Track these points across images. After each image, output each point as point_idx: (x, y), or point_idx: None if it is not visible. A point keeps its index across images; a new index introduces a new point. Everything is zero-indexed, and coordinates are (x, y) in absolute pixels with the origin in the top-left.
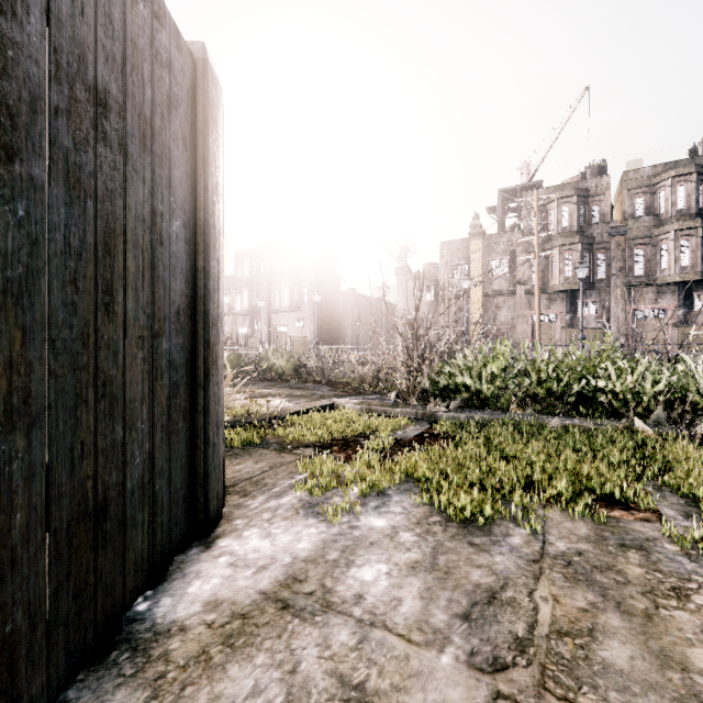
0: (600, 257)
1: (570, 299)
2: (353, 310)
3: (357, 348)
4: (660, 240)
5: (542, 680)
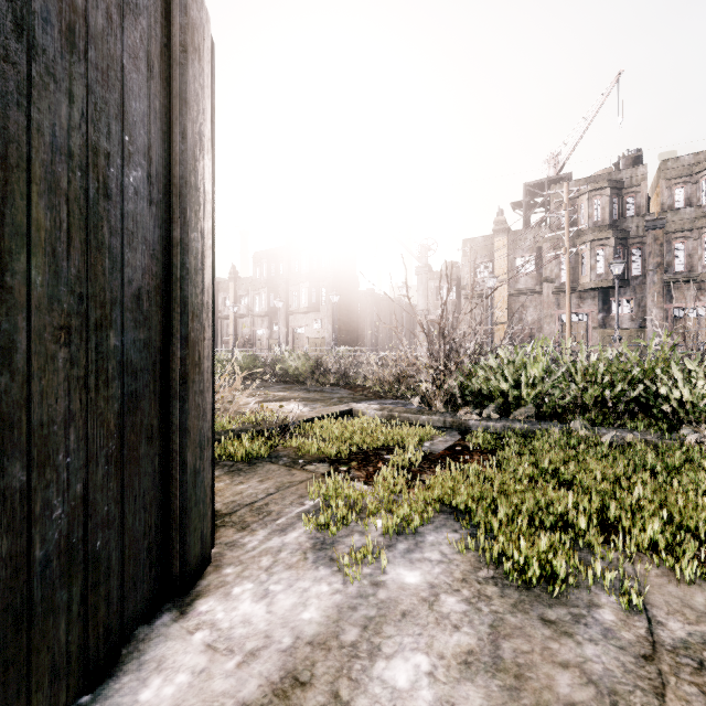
0: (635, 252)
1: (602, 297)
2: (372, 310)
3: (376, 350)
4: (703, 232)
5: None
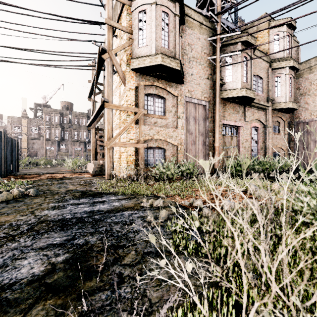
0: (66, 132)
1: (58, 143)
2: None
3: None
4: (80, 131)
5: (23, 170)
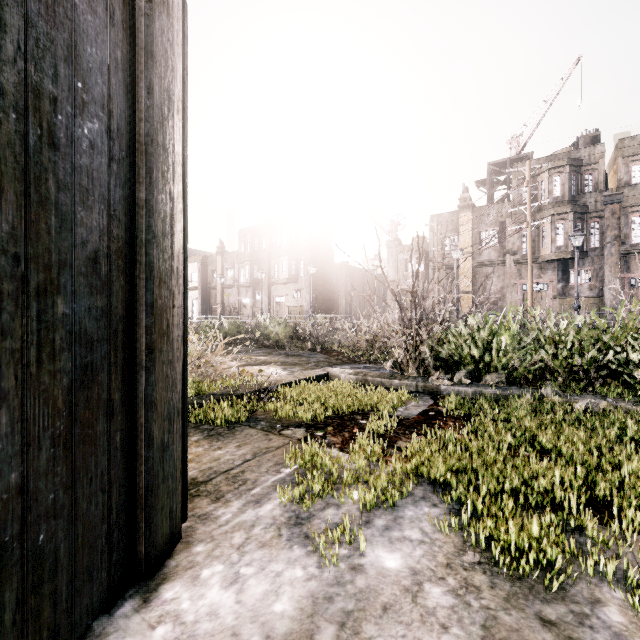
0: (593, 226)
1: (562, 268)
2: (346, 281)
3: (350, 317)
4: None
5: None
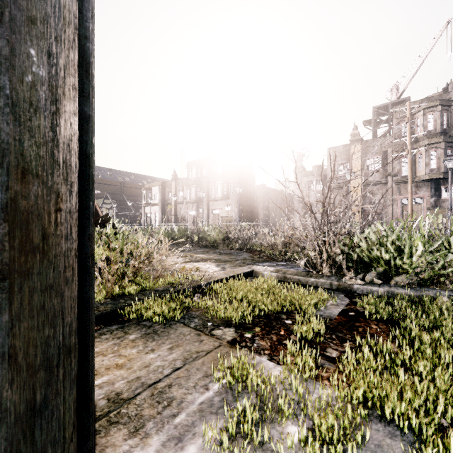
0: None
1: (434, 186)
2: (263, 198)
3: (266, 224)
4: None
5: None
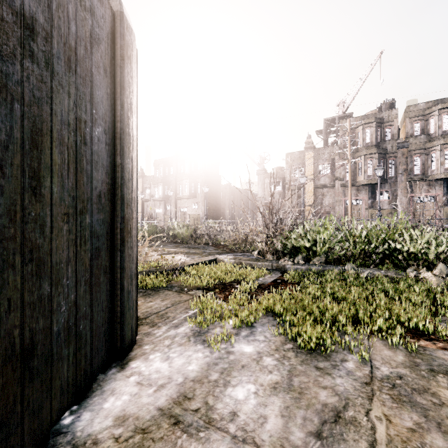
0: (391, 162)
1: (371, 190)
2: (229, 197)
3: (232, 222)
4: (431, 150)
5: None
